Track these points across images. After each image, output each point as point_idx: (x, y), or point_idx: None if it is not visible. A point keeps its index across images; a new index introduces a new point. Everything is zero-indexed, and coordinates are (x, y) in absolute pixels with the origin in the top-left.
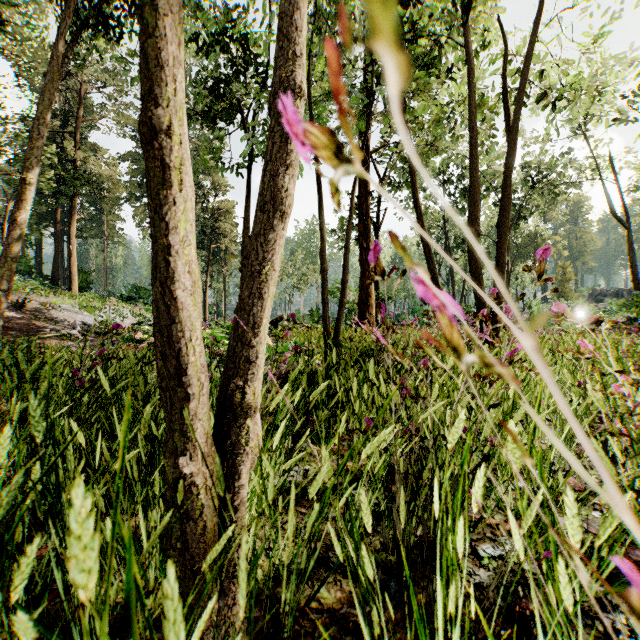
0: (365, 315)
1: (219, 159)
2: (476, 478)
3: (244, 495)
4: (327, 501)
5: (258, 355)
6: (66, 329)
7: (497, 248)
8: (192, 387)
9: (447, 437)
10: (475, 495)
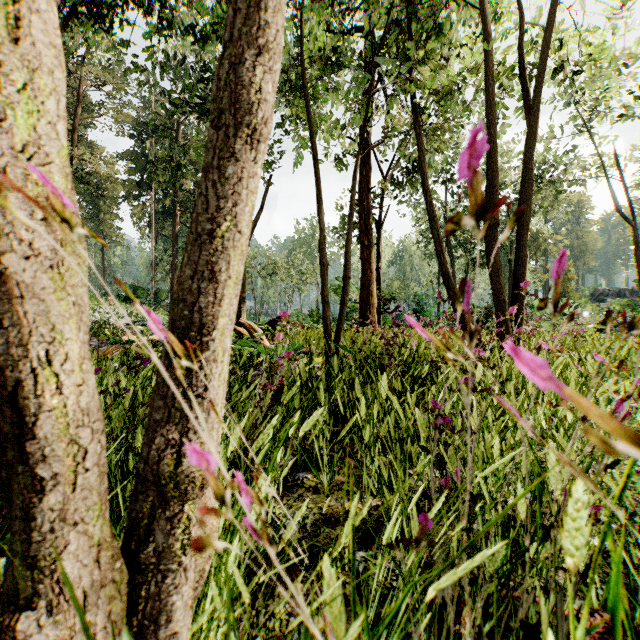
0: (366, 315)
1: None
2: None
3: None
4: None
5: (211, 382)
6: None
7: (517, 240)
8: (54, 460)
9: (519, 502)
10: None
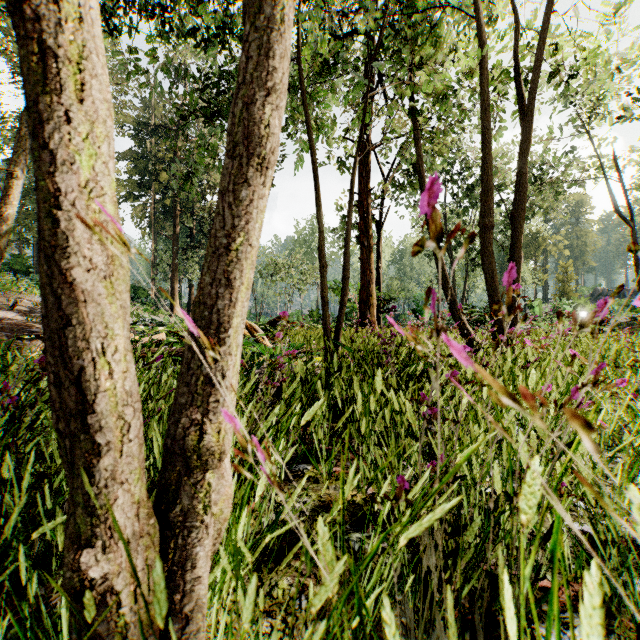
0: (366, 315)
1: (216, 154)
2: (584, 587)
3: (201, 593)
4: None
5: (226, 372)
6: None
7: (512, 242)
8: (107, 431)
9: (494, 481)
10: (587, 622)
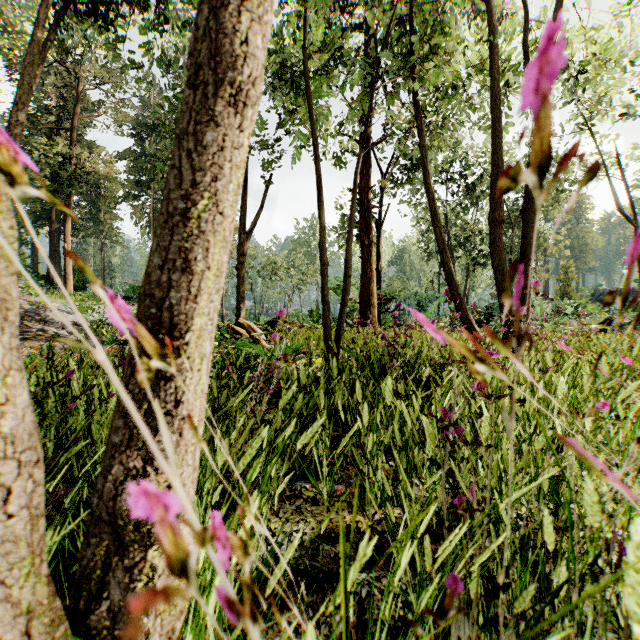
0: (367, 315)
1: None
2: None
3: None
4: (330, 597)
5: (183, 396)
6: (55, 329)
7: (523, 237)
8: None
9: (547, 529)
10: None
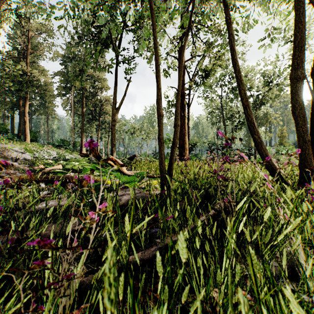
0: (182, 154)
1: (97, 61)
2: None
3: None
4: None
5: None
6: (11, 162)
7: (313, 93)
8: None
9: None
10: None
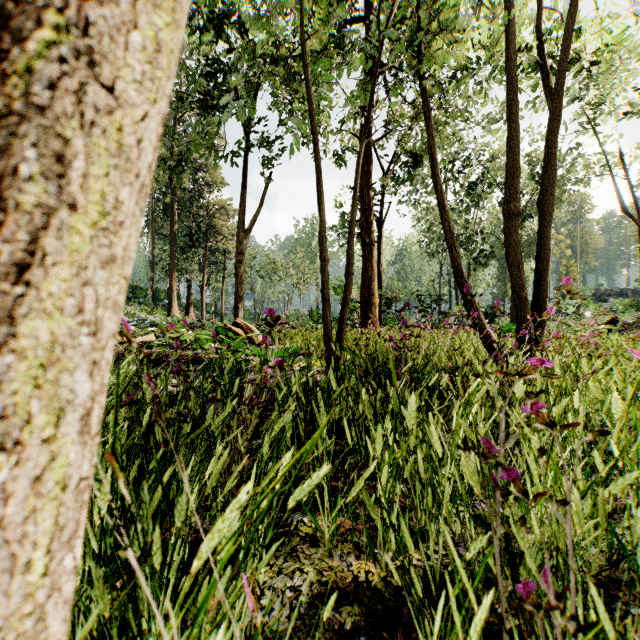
0: (368, 315)
1: (211, 146)
2: None
3: None
4: None
5: None
6: None
7: (539, 231)
8: None
9: None
10: None
